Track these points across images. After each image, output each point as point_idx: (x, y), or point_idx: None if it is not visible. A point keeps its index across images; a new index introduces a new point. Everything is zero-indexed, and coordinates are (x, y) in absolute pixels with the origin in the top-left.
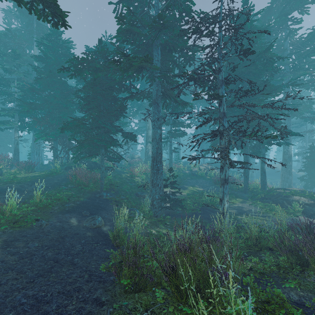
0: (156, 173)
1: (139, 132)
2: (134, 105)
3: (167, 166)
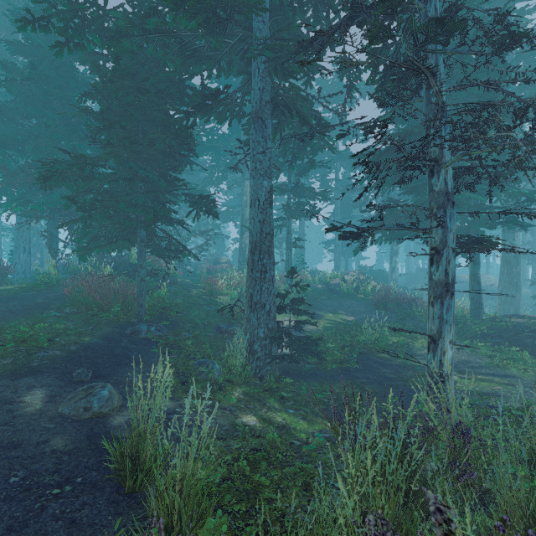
0: (259, 279)
1: (228, 217)
2: (218, 162)
3: (281, 277)
